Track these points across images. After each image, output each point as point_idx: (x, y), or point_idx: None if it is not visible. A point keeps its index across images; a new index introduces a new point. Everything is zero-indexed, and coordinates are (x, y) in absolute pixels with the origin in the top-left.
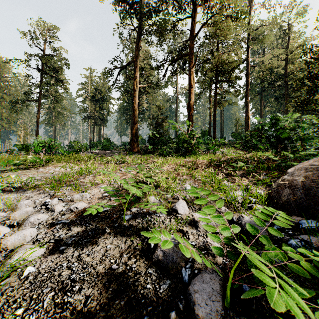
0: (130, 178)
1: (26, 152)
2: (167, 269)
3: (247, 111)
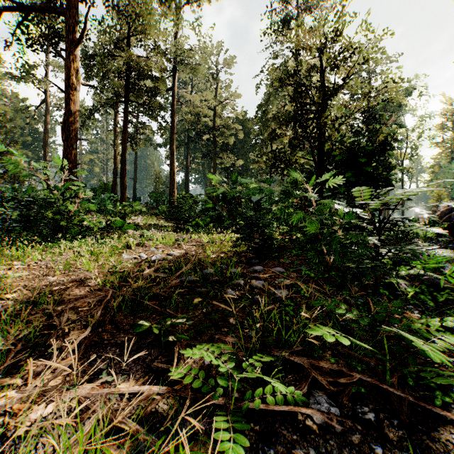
0: None
1: None
2: None
3: (173, 163)
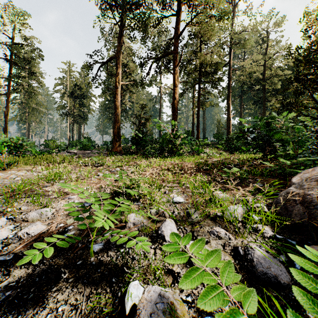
0: (108, 185)
1: None
2: None
3: (229, 112)
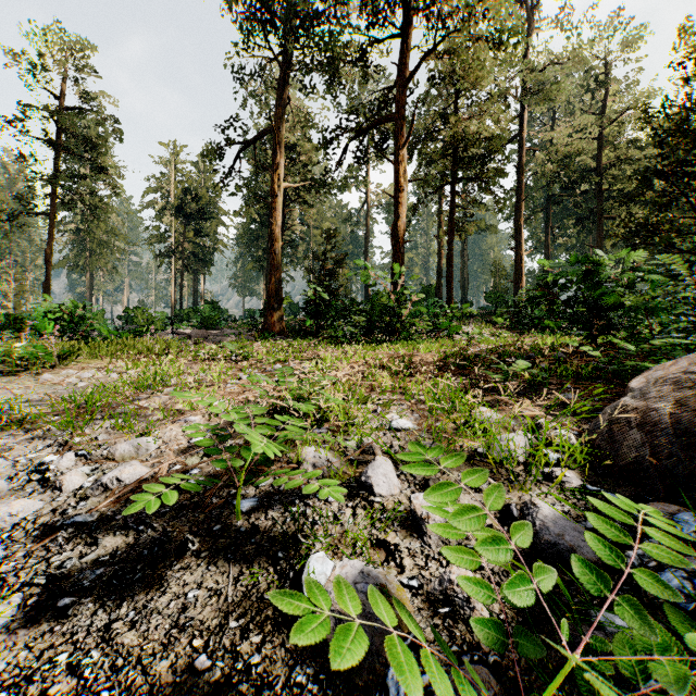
0: (261, 397)
1: (16, 334)
2: (346, 670)
3: (520, 245)
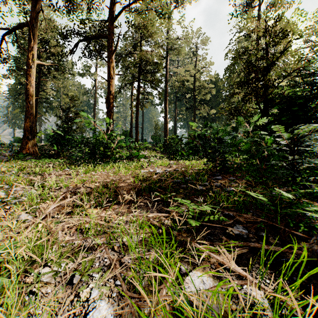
0: None
1: None
2: None
3: (166, 116)
